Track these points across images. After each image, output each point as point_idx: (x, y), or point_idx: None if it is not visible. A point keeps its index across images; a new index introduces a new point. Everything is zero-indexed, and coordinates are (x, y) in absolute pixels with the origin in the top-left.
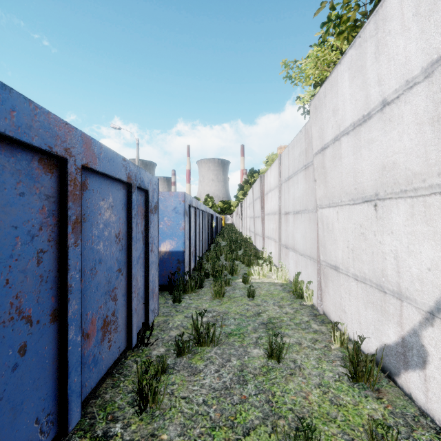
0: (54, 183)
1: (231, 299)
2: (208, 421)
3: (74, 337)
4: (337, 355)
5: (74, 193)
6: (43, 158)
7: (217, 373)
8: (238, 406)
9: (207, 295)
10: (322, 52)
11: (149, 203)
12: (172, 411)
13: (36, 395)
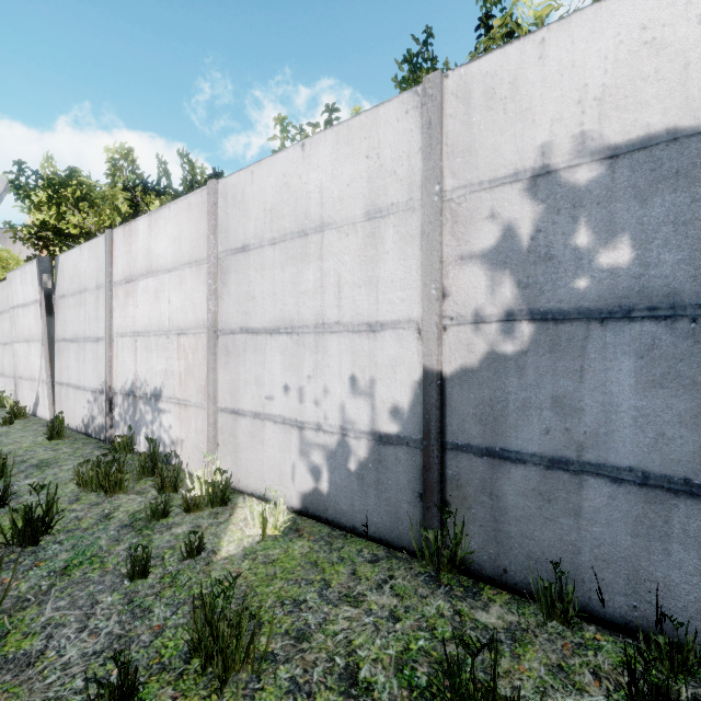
0: None
1: None
2: None
3: None
4: None
5: None
6: None
7: None
8: None
9: None
10: None
11: None
12: None
13: None
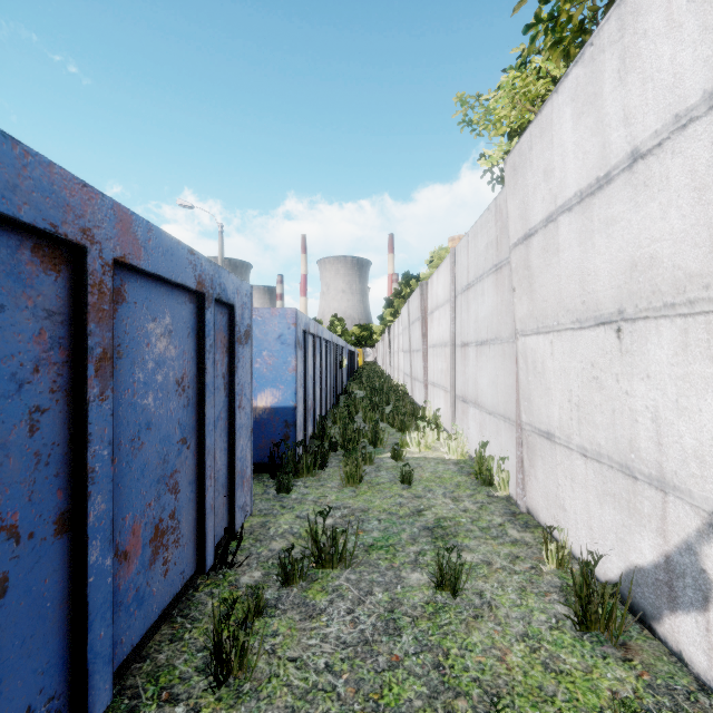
0: (63, 290)
1: (373, 486)
2: (334, 702)
3: (100, 559)
4: (552, 582)
5: (100, 307)
6: (40, 244)
7: (350, 614)
8: (385, 674)
9: (333, 481)
10: (522, 79)
11: (236, 327)
12: (273, 683)
13: (28, 667)
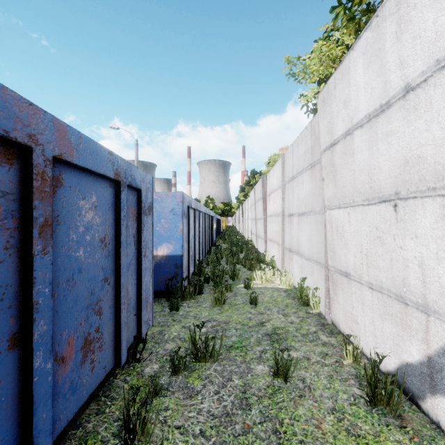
0: (14, 177)
1: (232, 306)
2: None
3: (42, 364)
4: (350, 372)
5: (42, 189)
6: None
7: (216, 395)
8: (240, 438)
9: (206, 303)
10: (327, 47)
11: (142, 204)
12: (164, 444)
13: None
